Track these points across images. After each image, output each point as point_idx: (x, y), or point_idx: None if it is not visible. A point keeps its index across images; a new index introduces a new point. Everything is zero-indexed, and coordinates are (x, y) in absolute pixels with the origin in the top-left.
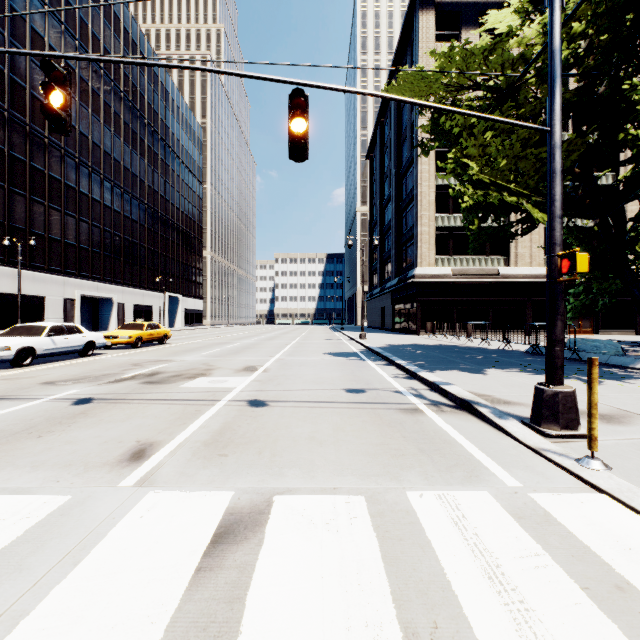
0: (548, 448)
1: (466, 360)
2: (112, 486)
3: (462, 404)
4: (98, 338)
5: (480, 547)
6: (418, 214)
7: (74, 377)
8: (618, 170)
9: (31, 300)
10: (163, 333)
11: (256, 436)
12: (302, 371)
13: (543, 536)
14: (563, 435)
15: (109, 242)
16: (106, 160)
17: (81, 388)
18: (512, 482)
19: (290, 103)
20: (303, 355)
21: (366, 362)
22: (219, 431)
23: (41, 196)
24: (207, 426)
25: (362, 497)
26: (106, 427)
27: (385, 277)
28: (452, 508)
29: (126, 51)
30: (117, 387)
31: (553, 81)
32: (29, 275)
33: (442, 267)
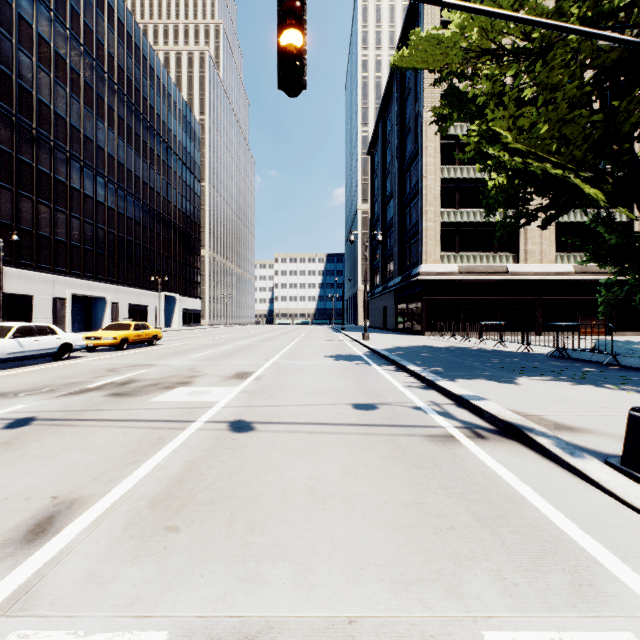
0: None
1: (487, 365)
2: None
3: (507, 429)
4: (76, 340)
5: None
6: (423, 209)
7: (31, 387)
8: None
9: (18, 299)
10: (152, 334)
11: (230, 486)
12: (300, 379)
13: None
14: None
15: (102, 239)
16: (99, 154)
17: (29, 402)
18: None
19: (279, 8)
20: (302, 358)
21: (372, 367)
22: (179, 476)
23: (29, 190)
24: (165, 466)
25: None
26: (23, 468)
27: (387, 276)
28: None
29: (120, 43)
30: (74, 401)
31: None
32: (16, 273)
33: (448, 264)
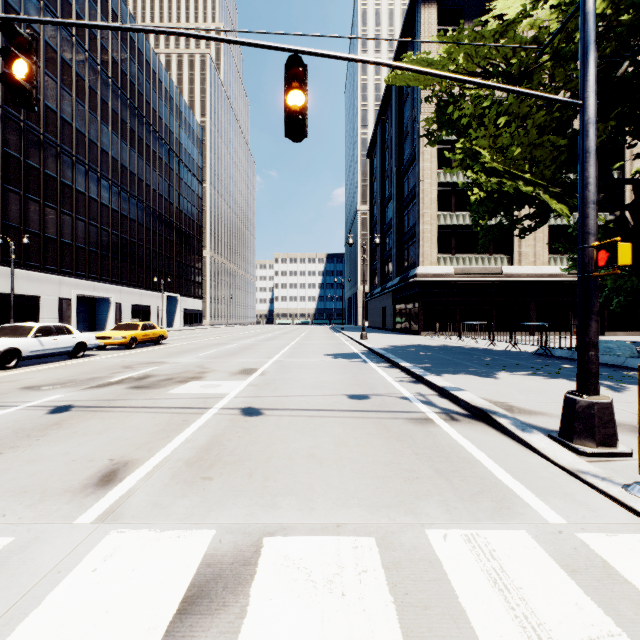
0: (586, 470)
1: (473, 362)
2: (68, 522)
3: (477, 413)
4: (89, 339)
5: (532, 621)
6: (420, 212)
7: (58, 381)
8: (624, 167)
9: (26, 300)
10: (159, 333)
11: (247, 453)
12: (301, 374)
13: (610, 601)
14: (600, 453)
15: (106, 241)
16: (103, 158)
17: (62, 394)
18: (553, 517)
19: (286, 73)
20: (302, 356)
21: (368, 364)
22: (206, 446)
23: (36, 194)
24: (193, 440)
25: (372, 539)
26: (79, 441)
27: (386, 277)
28: (485, 556)
29: (124, 48)
30: (101, 392)
31: (586, 47)
32: (24, 274)
33: (444, 266)
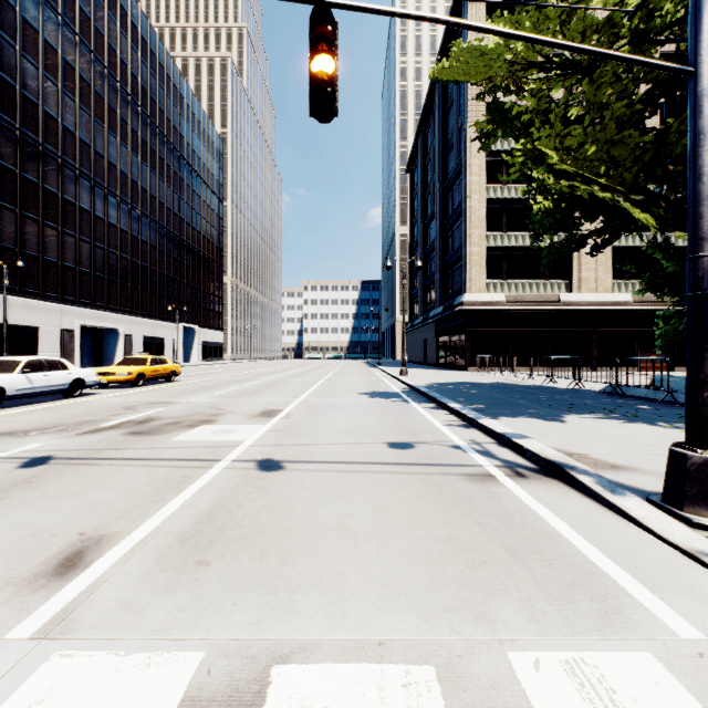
0: None
1: (533, 402)
2: None
3: (549, 467)
4: (88, 375)
5: None
6: (467, 232)
7: (43, 425)
8: None
9: (22, 331)
10: (171, 369)
11: (260, 523)
12: (332, 417)
13: None
14: None
15: (114, 265)
16: (111, 172)
17: (44, 441)
18: (683, 627)
19: (311, 33)
20: (334, 395)
21: (410, 405)
22: (207, 514)
23: (34, 212)
24: (192, 504)
25: (431, 670)
26: (46, 506)
27: (428, 305)
28: (602, 701)
29: (134, 49)
30: (91, 440)
31: None
32: (20, 302)
33: (494, 293)
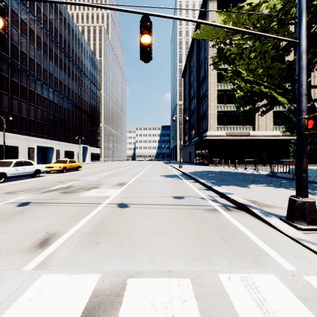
0: (303, 238)
1: (236, 179)
2: (19, 269)
3: (241, 206)
4: (42, 167)
5: None
6: (208, 104)
7: (24, 189)
8: (310, 82)
9: (11, 148)
10: (77, 165)
11: (120, 228)
12: (149, 185)
13: None
14: (309, 228)
15: (52, 119)
16: (50, 77)
17: (26, 196)
18: (288, 266)
19: (141, 26)
20: (149, 176)
21: (183, 180)
22: (98, 224)
23: (16, 95)
24: (91, 221)
25: (188, 280)
26: (31, 222)
27: (191, 137)
28: (253, 290)
29: (60, 22)
30: (46, 195)
31: (301, 12)
32: (10, 135)
33: (220, 131)
